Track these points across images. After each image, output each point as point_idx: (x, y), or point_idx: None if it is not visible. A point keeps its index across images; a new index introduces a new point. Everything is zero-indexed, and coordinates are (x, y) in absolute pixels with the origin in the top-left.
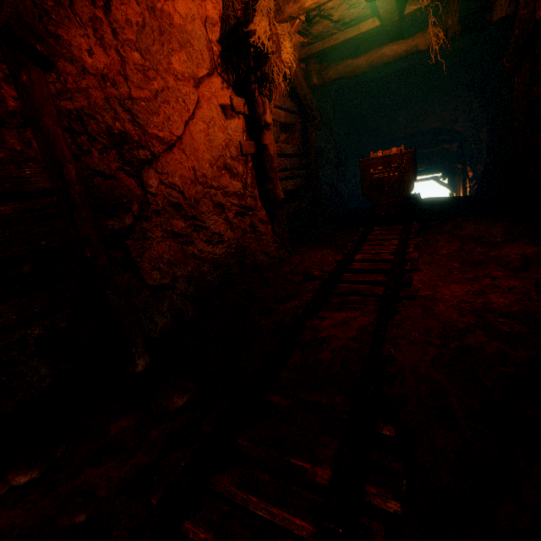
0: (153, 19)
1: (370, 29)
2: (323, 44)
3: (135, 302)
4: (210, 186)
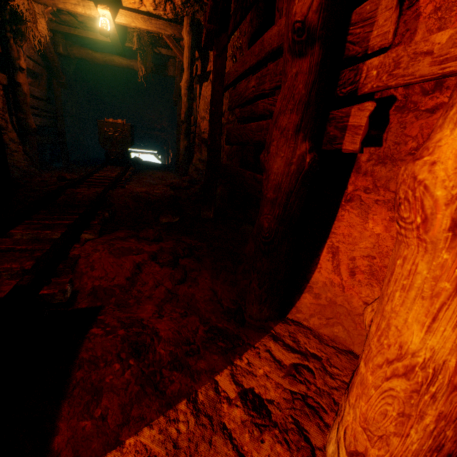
0: None
1: (105, 41)
2: (69, 30)
3: None
4: None
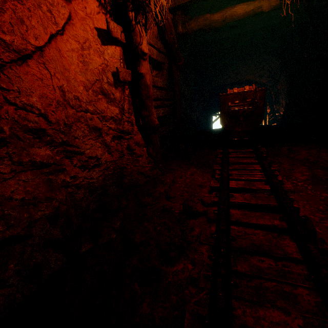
0: None
1: None
2: None
3: None
4: (84, 110)
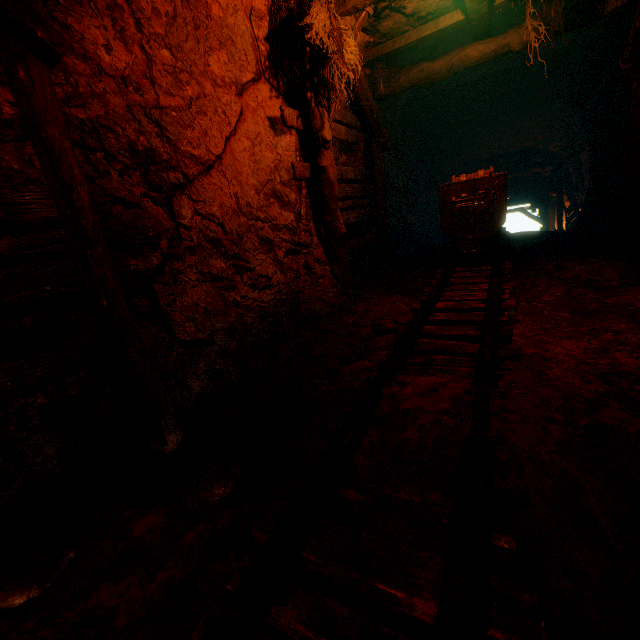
0: (186, 9)
1: (452, 24)
2: (393, 44)
3: (164, 362)
4: (255, 217)
